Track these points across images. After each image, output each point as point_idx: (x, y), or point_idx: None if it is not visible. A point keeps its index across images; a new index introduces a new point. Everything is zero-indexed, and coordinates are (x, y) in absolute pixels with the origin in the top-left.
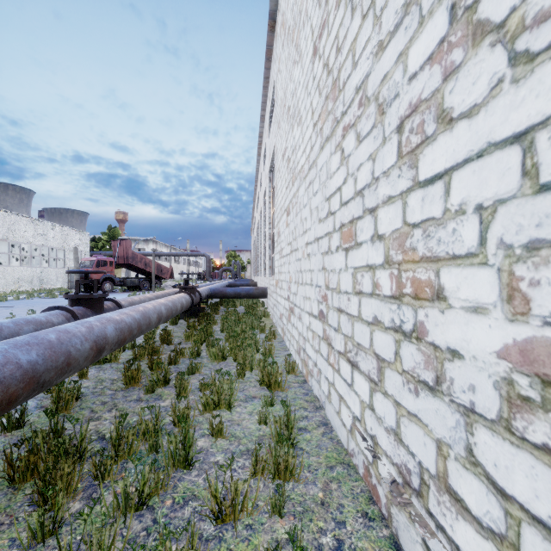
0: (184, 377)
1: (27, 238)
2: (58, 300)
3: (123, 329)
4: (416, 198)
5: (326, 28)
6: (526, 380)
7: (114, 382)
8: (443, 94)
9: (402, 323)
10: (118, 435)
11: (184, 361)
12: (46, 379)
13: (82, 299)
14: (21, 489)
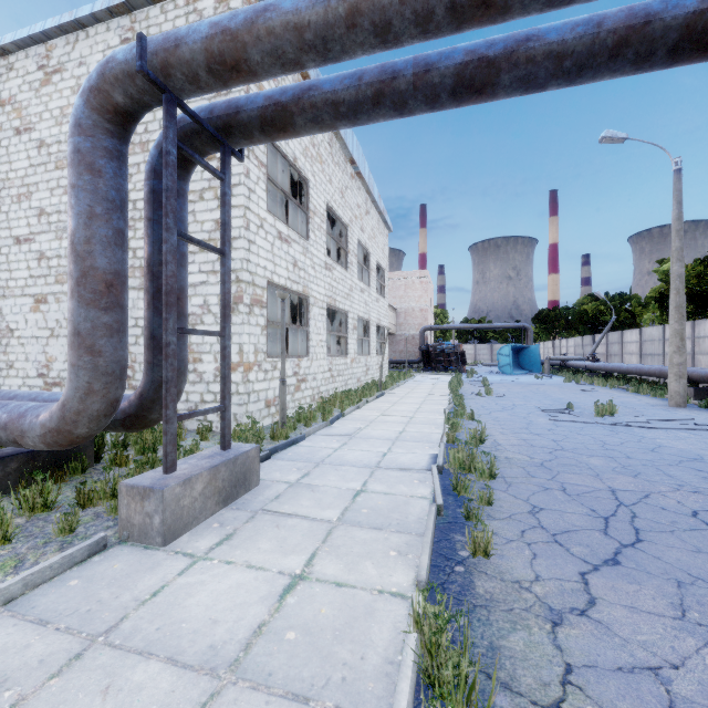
0: None
1: None
2: None
3: None
4: (194, 337)
5: (133, 232)
6: (218, 372)
7: None
8: (203, 317)
9: (189, 369)
10: None
11: None
12: None
13: None
14: None
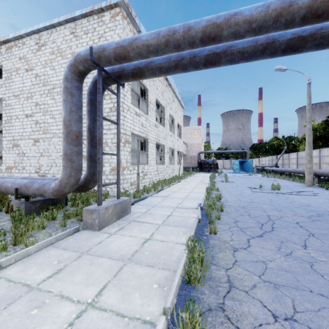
0: None
1: None
2: None
3: None
4: None
5: None
6: (111, 171)
7: None
8: (105, 148)
9: None
10: None
11: None
12: None
13: None
14: None
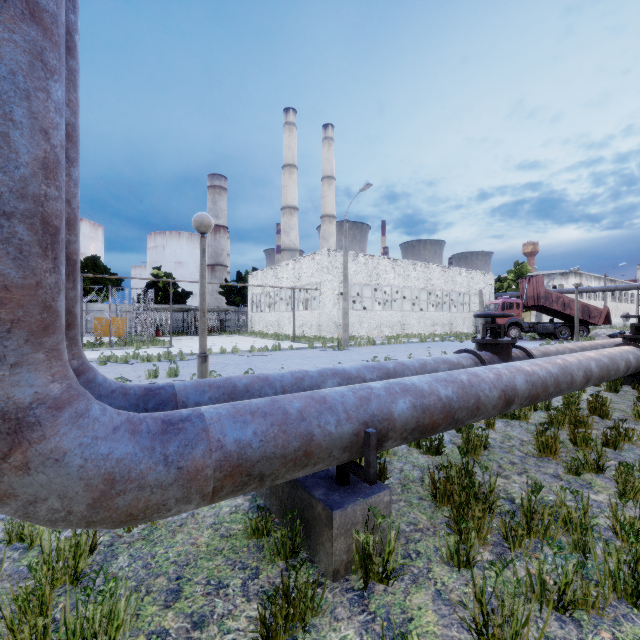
0: (632, 472)
1: (439, 285)
2: (464, 345)
3: (535, 383)
4: None
5: None
6: None
7: (524, 444)
8: None
9: None
10: (530, 505)
11: (632, 448)
12: (459, 416)
13: (488, 344)
14: (440, 508)
